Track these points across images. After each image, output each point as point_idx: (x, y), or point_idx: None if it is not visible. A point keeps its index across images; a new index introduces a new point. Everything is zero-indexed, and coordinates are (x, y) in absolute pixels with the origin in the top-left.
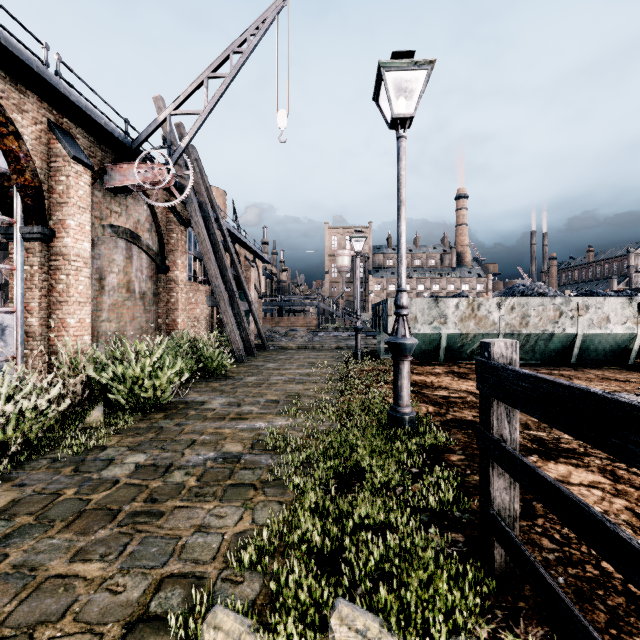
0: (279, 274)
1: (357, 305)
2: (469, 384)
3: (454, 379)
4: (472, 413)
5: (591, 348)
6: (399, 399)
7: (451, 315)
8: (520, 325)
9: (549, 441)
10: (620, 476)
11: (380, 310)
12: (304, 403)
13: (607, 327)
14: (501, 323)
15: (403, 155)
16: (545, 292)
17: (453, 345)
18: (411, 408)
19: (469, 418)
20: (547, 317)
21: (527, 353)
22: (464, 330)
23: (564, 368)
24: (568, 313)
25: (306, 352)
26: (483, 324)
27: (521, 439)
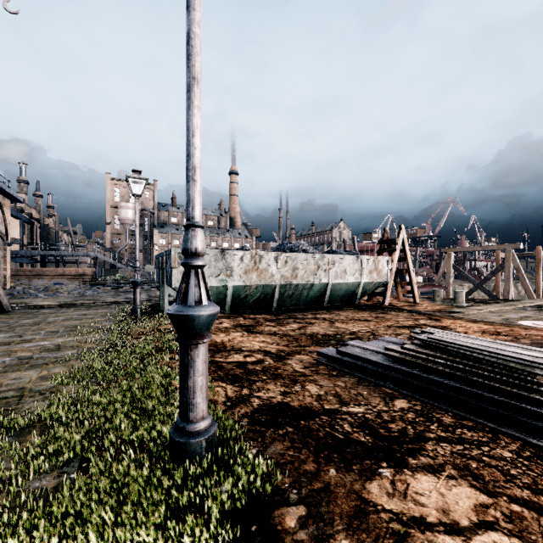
0: (43, 219)
1: (136, 255)
2: (260, 340)
3: (244, 335)
4: (279, 388)
5: (335, 294)
6: (190, 410)
7: (237, 267)
8: (292, 277)
9: (376, 422)
10: (481, 476)
11: (163, 261)
12: (19, 418)
13: (345, 277)
14: (278, 275)
15: (197, 0)
16: (307, 249)
17: (238, 297)
18: (210, 419)
19: (279, 399)
20: (310, 270)
21: (295, 300)
22: (248, 282)
23: (322, 311)
24: (323, 267)
25: (69, 311)
26: (264, 276)
27: (349, 428)
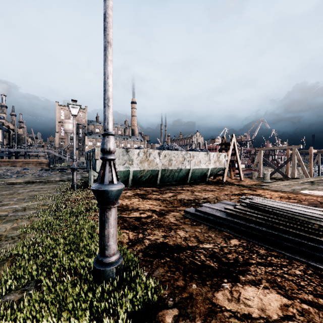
0: (16, 129)
1: (73, 152)
2: (149, 203)
3: (140, 200)
4: (161, 233)
5: (194, 175)
6: (106, 249)
7: (135, 159)
8: (168, 165)
9: (220, 254)
10: (283, 287)
11: (90, 155)
12: None
13: (200, 165)
14: (160, 164)
15: None
16: (177, 148)
17: (136, 177)
18: (118, 254)
19: (161, 240)
20: (179, 161)
21: (170, 179)
22: (142, 168)
23: (186, 185)
24: (187, 159)
25: (32, 186)
26: (152, 164)
27: (204, 258)
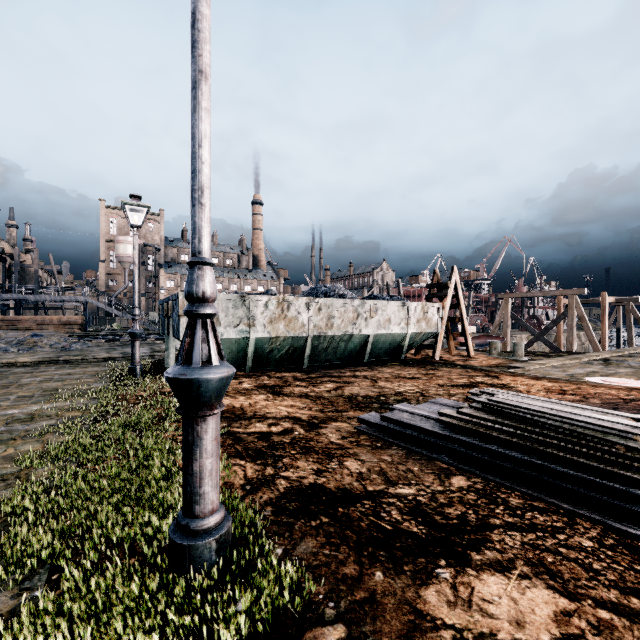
0: (18, 255)
1: (134, 301)
2: (288, 404)
3: (269, 398)
4: (311, 465)
5: (378, 347)
6: (196, 502)
7: (260, 316)
8: (326, 327)
9: (430, 507)
10: (559, 574)
11: (169, 308)
12: None
13: (389, 328)
14: (310, 325)
15: None
16: (345, 294)
17: (262, 351)
18: (222, 512)
19: (311, 480)
20: (348, 318)
21: (330, 355)
22: (274, 333)
23: (362, 368)
24: (364, 315)
25: (49, 370)
26: (293, 326)
27: (398, 515)
